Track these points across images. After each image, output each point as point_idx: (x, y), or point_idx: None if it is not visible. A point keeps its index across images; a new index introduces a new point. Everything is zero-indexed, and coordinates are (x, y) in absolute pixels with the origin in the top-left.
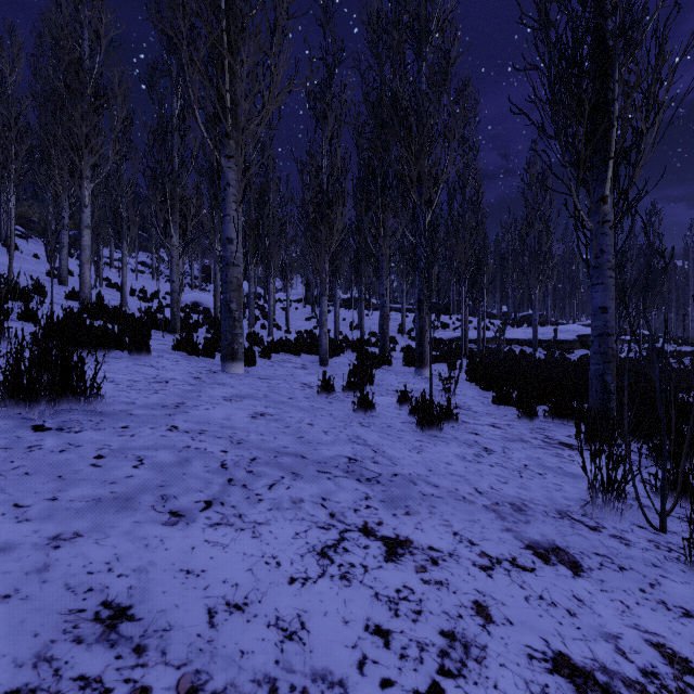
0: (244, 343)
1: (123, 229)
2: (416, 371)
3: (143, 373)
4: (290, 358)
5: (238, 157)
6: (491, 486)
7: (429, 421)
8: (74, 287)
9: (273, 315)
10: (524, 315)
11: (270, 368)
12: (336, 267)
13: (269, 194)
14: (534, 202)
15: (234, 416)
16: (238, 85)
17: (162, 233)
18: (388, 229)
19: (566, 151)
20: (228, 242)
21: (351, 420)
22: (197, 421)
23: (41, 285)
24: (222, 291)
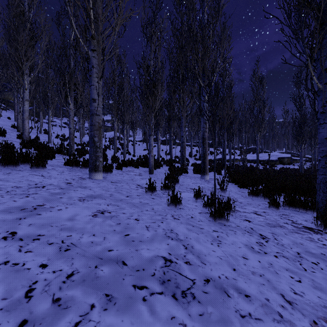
0: (109, 161)
1: (49, 103)
2: (201, 176)
3: (30, 181)
4: (133, 169)
5: (98, 51)
6: (292, 288)
7: (219, 213)
8: (22, 132)
9: (127, 147)
10: (249, 147)
11: (120, 175)
12: (158, 122)
13: (124, 85)
14: (257, 91)
15: (78, 216)
16: (96, 3)
17: (64, 102)
18: (185, 102)
19: (298, 43)
20: (92, 101)
21: (166, 213)
22: (42, 223)
23: (3, 131)
24: (89, 130)
